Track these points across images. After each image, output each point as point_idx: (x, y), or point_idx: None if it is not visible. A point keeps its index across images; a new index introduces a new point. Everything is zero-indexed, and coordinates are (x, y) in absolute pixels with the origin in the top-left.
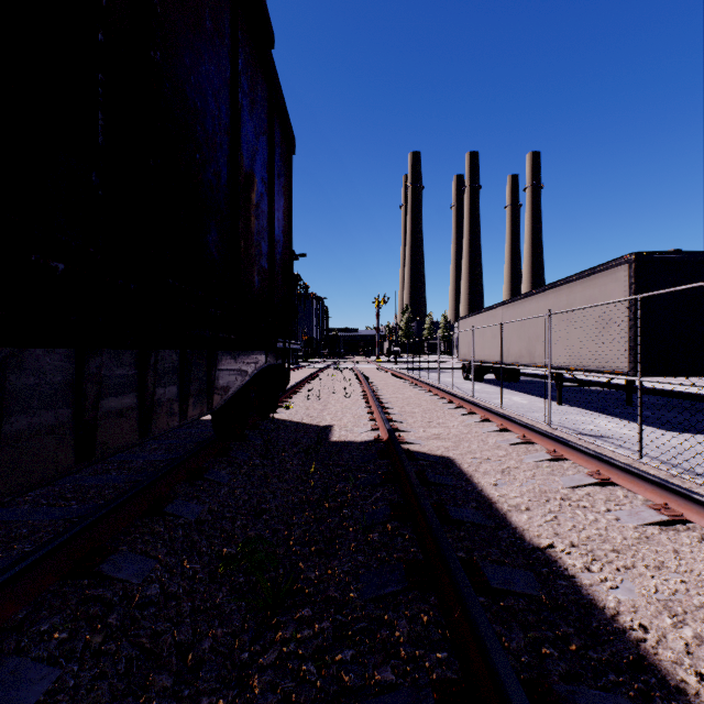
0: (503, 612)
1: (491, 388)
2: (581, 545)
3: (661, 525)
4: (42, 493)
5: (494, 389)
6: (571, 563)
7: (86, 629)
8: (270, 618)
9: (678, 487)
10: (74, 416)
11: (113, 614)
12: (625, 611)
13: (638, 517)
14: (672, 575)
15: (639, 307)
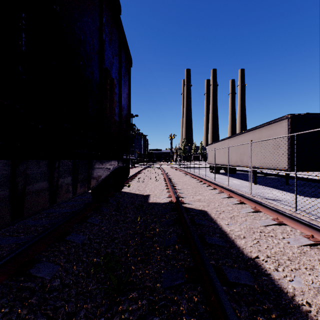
0: (235, 295)
1: (223, 177)
2: (272, 256)
3: (310, 246)
4: (7, 229)
5: (224, 177)
6: (268, 267)
7: (19, 306)
8: (116, 297)
9: (318, 227)
10: (10, 195)
11: (34, 297)
12: (298, 294)
13: (299, 242)
14: (319, 273)
15: (295, 139)
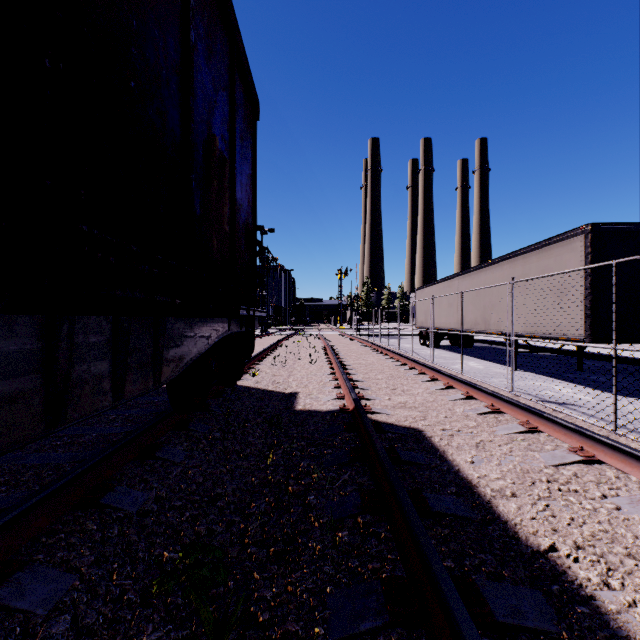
0: None
1: (447, 354)
2: (587, 546)
3: None
4: None
5: (450, 355)
6: (585, 576)
7: None
8: None
9: None
10: None
11: None
12: None
13: None
14: None
15: (614, 273)
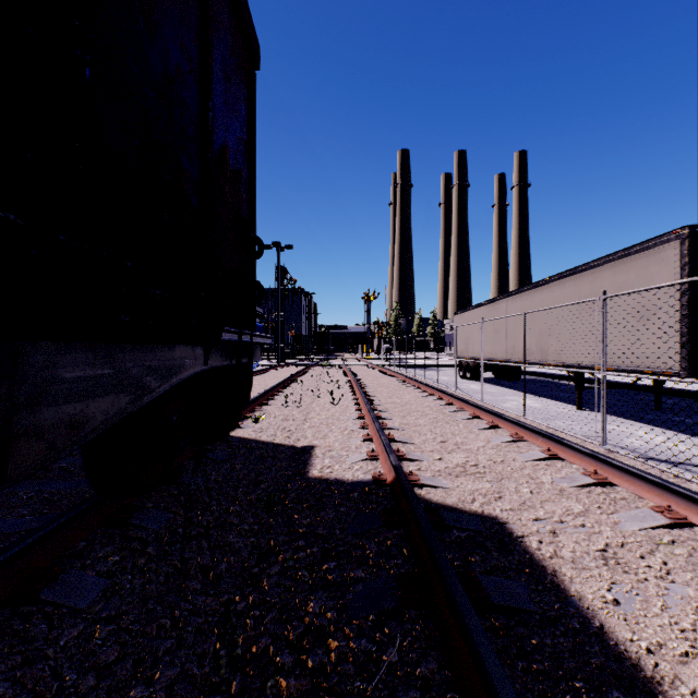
0: None
1: (493, 388)
2: None
3: None
4: None
5: (497, 390)
6: None
7: None
8: None
9: None
10: None
11: None
12: None
13: None
14: None
15: None
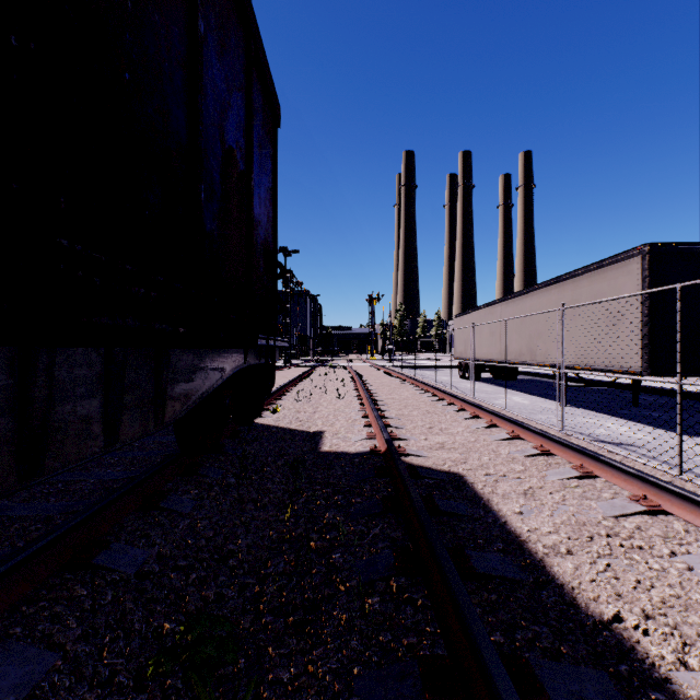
0: None
1: (489, 388)
2: (658, 615)
3: None
4: None
5: (492, 389)
6: (657, 654)
7: None
8: None
9: None
10: None
11: None
12: None
13: None
14: None
15: (679, 298)
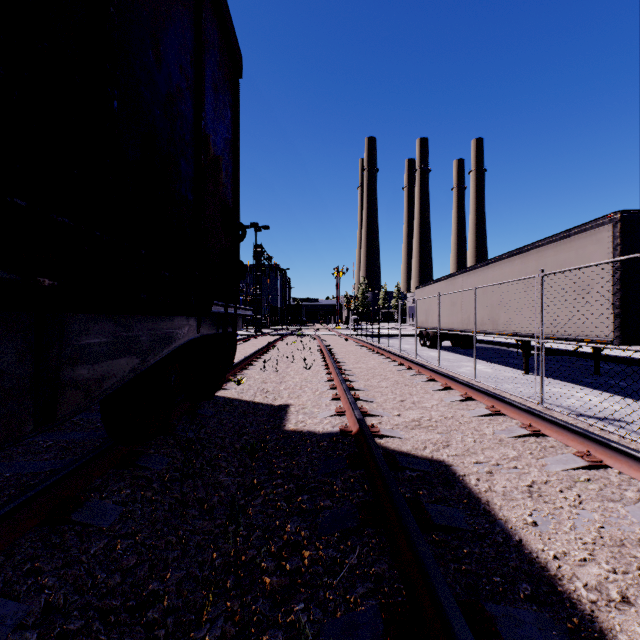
0: None
1: (450, 356)
2: None
3: None
4: None
5: (454, 357)
6: None
7: None
8: None
9: None
10: None
11: None
12: None
13: None
14: None
15: None
